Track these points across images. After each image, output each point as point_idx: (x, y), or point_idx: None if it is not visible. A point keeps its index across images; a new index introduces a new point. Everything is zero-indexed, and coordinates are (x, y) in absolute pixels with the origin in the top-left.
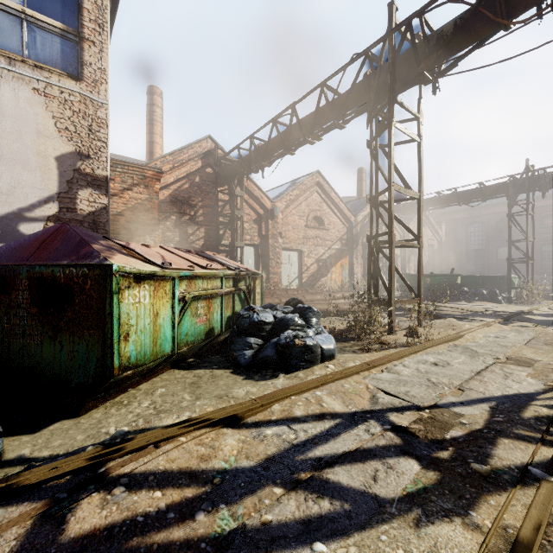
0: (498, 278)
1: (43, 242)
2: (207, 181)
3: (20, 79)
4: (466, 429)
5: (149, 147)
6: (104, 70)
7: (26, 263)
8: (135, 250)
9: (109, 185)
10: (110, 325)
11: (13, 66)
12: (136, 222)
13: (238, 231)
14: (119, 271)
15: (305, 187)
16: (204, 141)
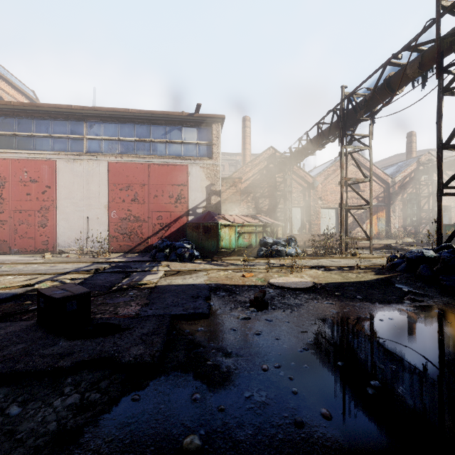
0: None
1: (205, 217)
2: (270, 172)
3: (197, 165)
4: None
5: (243, 152)
6: (219, 152)
7: (202, 222)
8: (226, 217)
9: (220, 192)
10: (218, 237)
11: (195, 161)
12: (231, 202)
13: (289, 199)
14: (221, 224)
15: None
16: (268, 150)
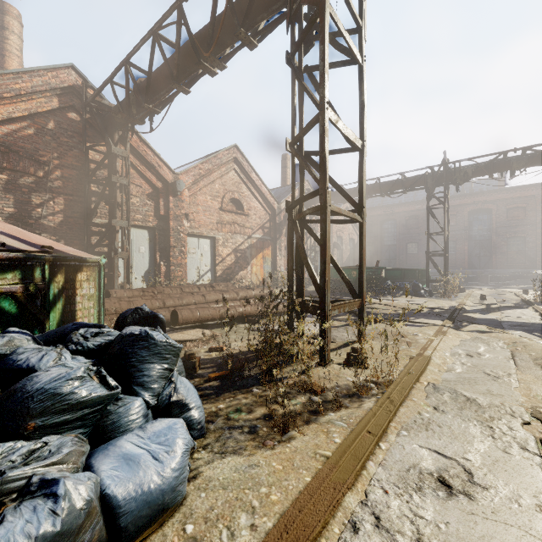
0: (417, 271)
1: None
2: (70, 130)
3: None
4: None
5: None
6: None
7: None
8: None
9: None
10: None
11: None
12: None
13: (124, 207)
14: None
15: (219, 161)
16: (62, 70)
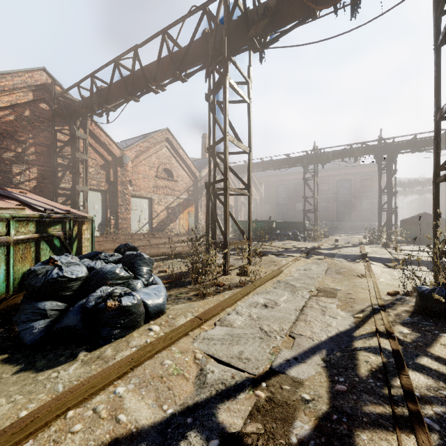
0: (297, 223)
1: None
2: (42, 117)
3: None
4: (311, 415)
5: None
6: None
7: None
8: None
9: None
10: None
11: None
12: None
13: (82, 175)
14: None
15: (155, 140)
16: (36, 72)
